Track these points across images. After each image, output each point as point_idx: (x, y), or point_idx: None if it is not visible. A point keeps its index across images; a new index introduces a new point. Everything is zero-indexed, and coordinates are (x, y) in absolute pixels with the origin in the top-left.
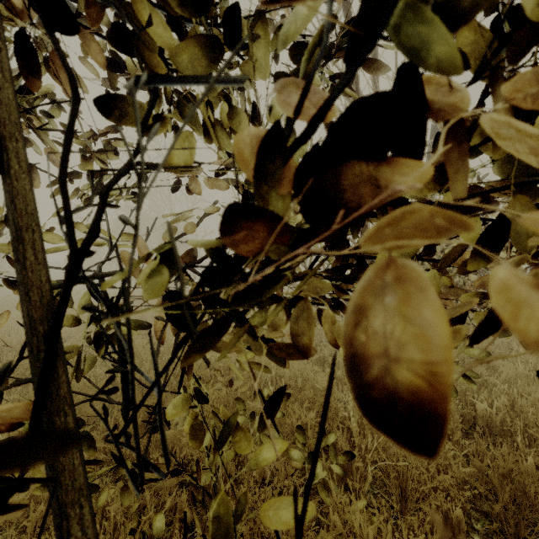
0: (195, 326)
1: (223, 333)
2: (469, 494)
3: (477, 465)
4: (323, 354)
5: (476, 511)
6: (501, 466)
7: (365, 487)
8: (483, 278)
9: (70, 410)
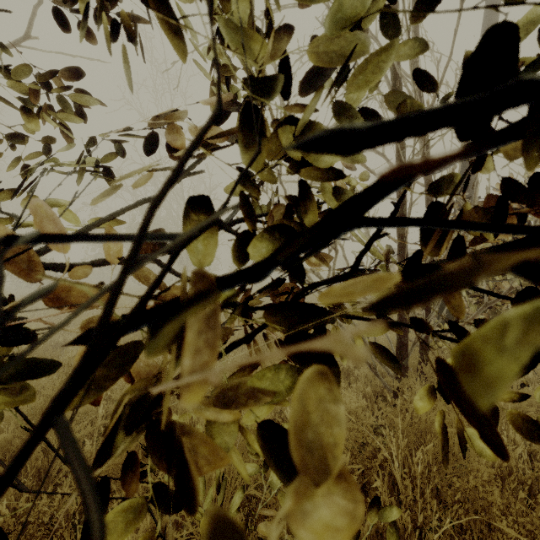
0: None
1: None
2: None
3: None
4: (347, 366)
5: None
6: None
7: None
8: None
9: None
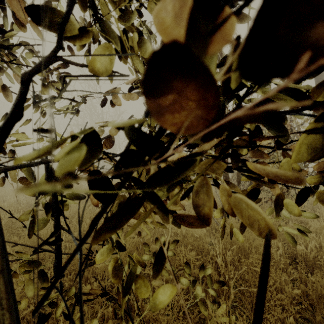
0: (111, 201)
1: (139, 207)
2: (298, 308)
3: (303, 288)
4: None
5: (301, 318)
6: (319, 289)
7: (229, 302)
8: (320, 163)
9: (0, 275)
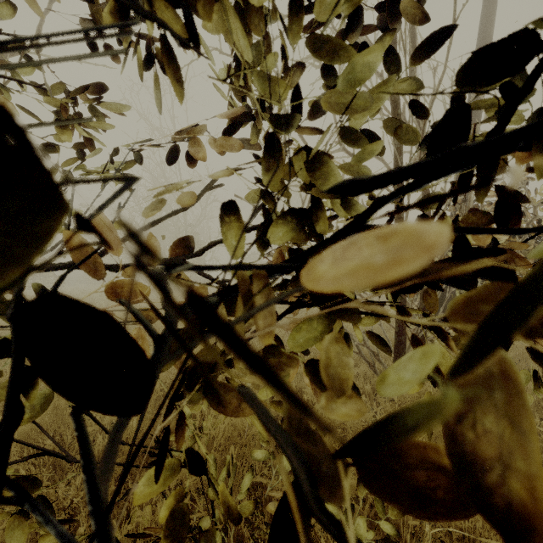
0: None
1: None
2: None
3: None
4: None
5: None
6: None
7: None
8: None
9: None
